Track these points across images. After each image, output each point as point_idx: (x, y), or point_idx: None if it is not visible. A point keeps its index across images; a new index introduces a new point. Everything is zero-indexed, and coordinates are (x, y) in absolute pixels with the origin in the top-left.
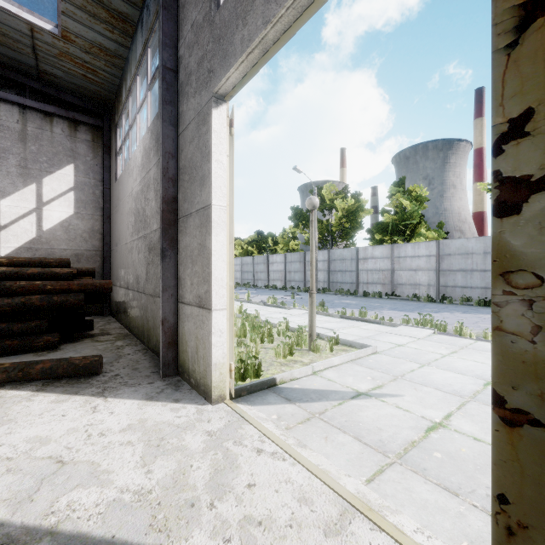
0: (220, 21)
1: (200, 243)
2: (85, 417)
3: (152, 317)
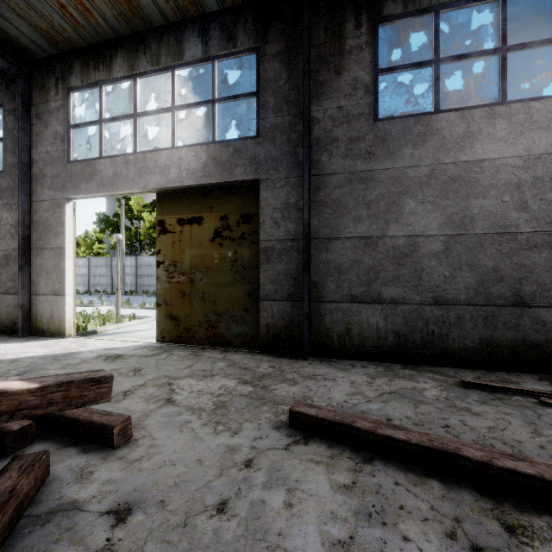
0: (72, 170)
1: (55, 264)
2: None
3: None
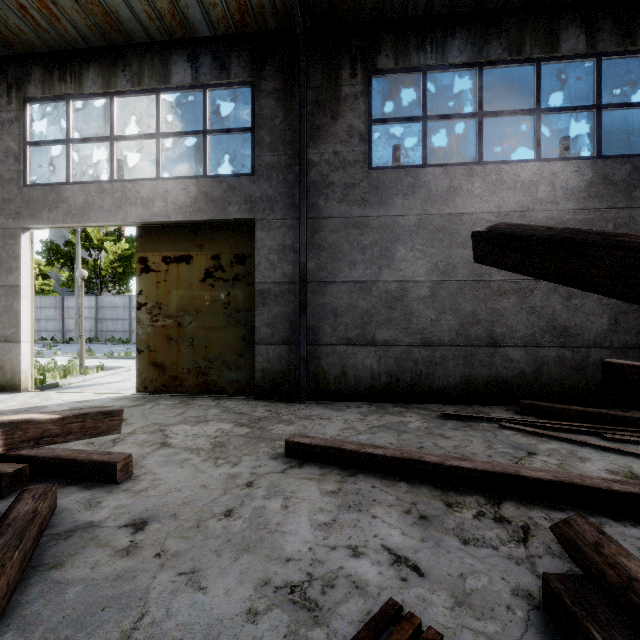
0: (30, 195)
1: (7, 305)
2: None
3: None
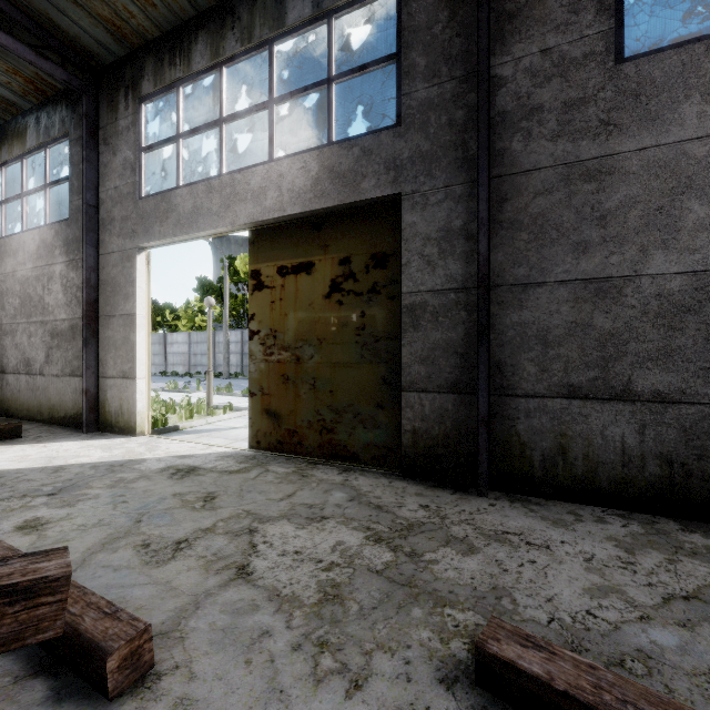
0: (144, 208)
1: (125, 337)
2: (43, 449)
3: (57, 394)
